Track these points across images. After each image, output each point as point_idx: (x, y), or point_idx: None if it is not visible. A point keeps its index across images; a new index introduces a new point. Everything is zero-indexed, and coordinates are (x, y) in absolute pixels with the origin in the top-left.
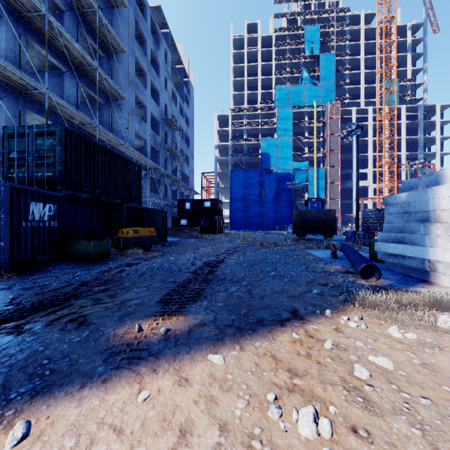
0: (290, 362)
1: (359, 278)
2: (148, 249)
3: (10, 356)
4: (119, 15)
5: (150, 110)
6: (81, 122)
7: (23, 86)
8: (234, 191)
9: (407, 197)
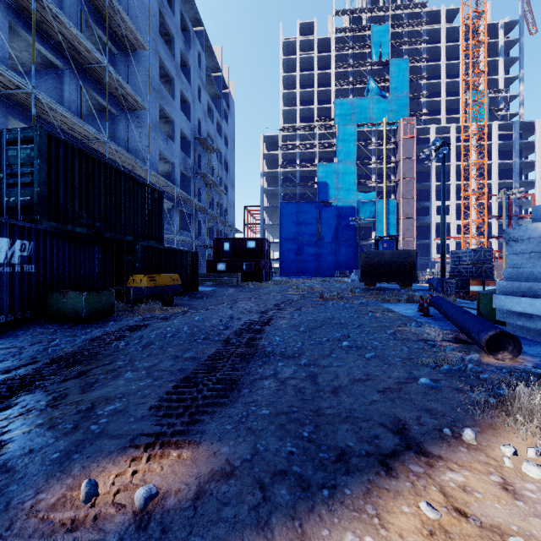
0: None
1: (481, 352)
2: (169, 303)
3: None
4: (138, 2)
5: (179, 126)
6: (85, 136)
7: (1, 83)
8: (284, 229)
9: None
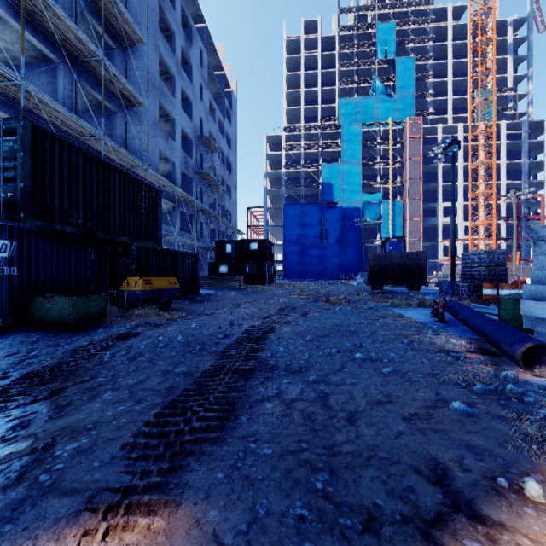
0: None
1: (513, 366)
2: (166, 308)
3: None
4: None
5: (180, 125)
6: (80, 133)
7: None
8: (288, 231)
9: None
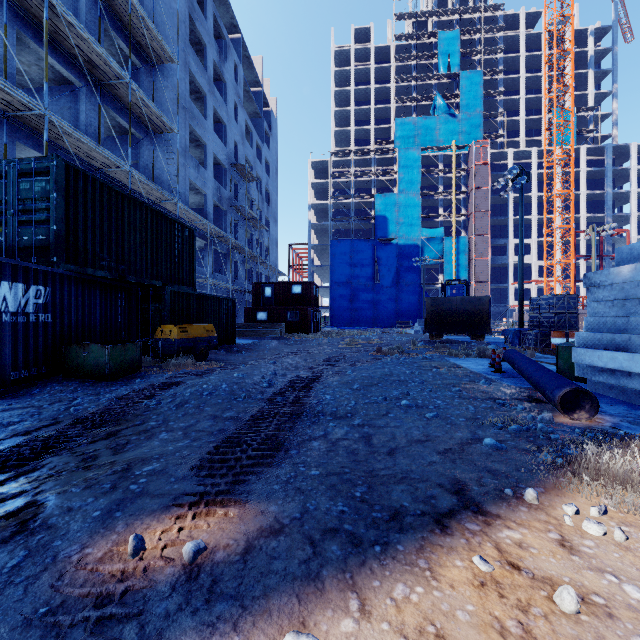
0: None
1: (555, 412)
2: (202, 358)
3: None
4: (165, 7)
5: (213, 151)
6: (104, 164)
7: (9, 103)
8: (336, 271)
9: (633, 273)
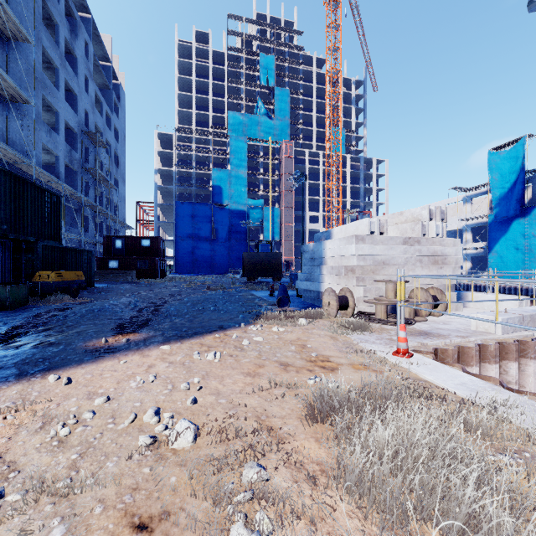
0: (210, 344)
1: (278, 308)
2: (75, 296)
3: (6, 361)
4: None
5: (64, 118)
6: None
7: None
8: (180, 227)
9: (313, 247)
